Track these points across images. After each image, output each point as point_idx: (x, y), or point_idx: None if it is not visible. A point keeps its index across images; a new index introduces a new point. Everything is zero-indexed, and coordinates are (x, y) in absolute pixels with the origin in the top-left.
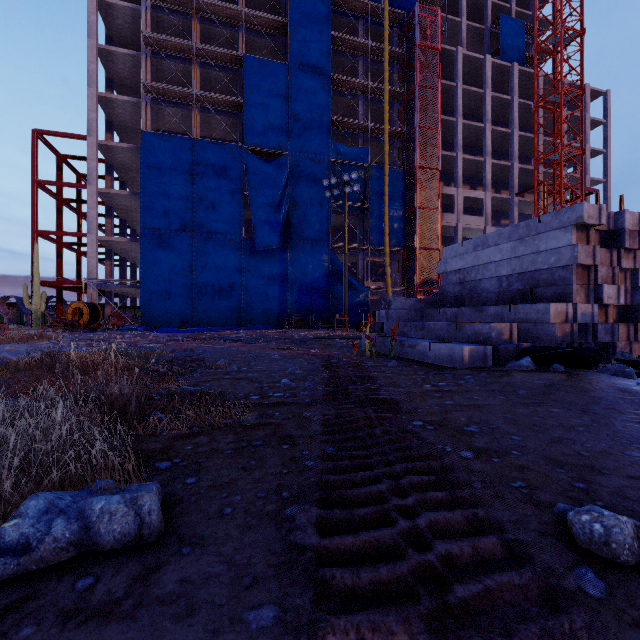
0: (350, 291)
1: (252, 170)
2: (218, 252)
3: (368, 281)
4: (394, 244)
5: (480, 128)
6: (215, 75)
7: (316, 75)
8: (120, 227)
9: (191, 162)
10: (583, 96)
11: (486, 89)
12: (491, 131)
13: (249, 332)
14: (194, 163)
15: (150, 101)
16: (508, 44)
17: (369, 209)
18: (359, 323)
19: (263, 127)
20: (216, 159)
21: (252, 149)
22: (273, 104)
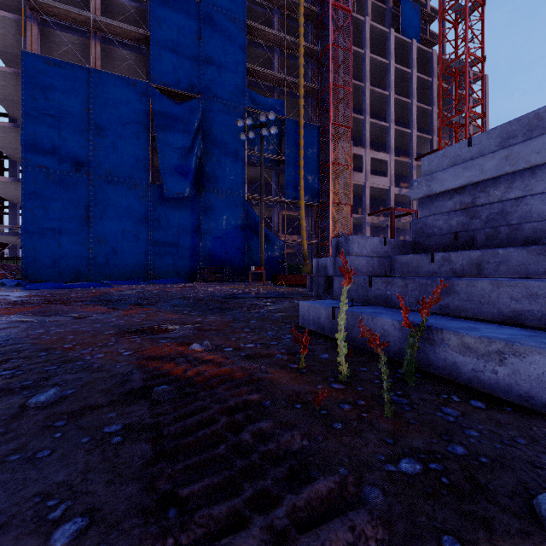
0: (266, 244)
1: (160, 110)
2: (120, 197)
3: (283, 234)
4: (309, 198)
5: (385, 96)
6: (119, 6)
7: (231, 19)
8: (10, 169)
9: (87, 94)
10: (484, 63)
11: (390, 60)
12: (394, 100)
13: (149, 287)
14: (91, 96)
15: (38, 22)
16: (407, 24)
17: (285, 162)
18: (276, 276)
19: (173, 65)
20: (118, 94)
21: (161, 88)
22: (184, 42)
